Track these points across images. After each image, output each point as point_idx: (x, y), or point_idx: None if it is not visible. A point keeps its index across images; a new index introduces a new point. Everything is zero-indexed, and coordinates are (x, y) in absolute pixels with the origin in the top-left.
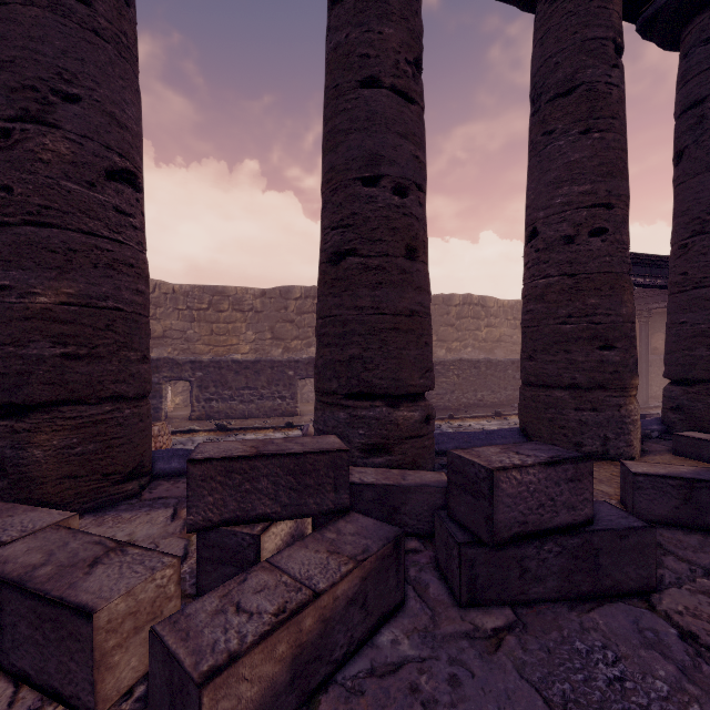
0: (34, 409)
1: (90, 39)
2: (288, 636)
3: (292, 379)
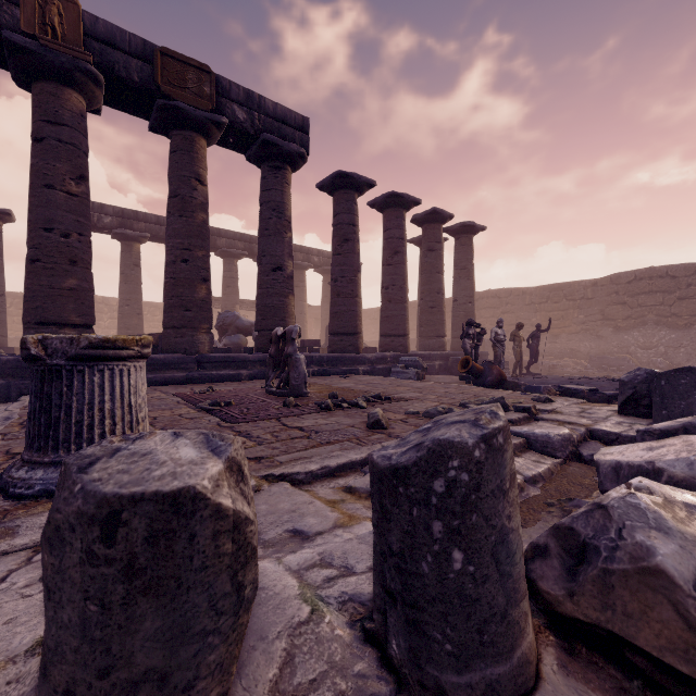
0: None
1: None
2: None
3: None
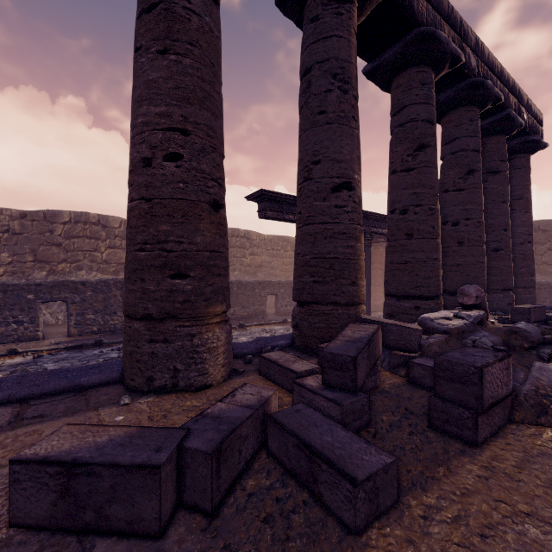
0: None
1: None
2: None
3: (32, 303)
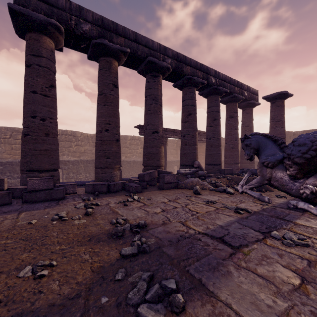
0: None
1: None
2: None
3: None
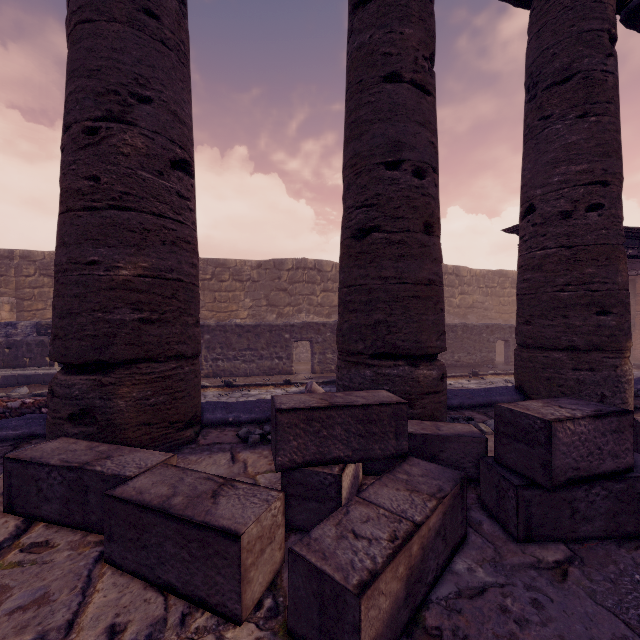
0: (117, 366)
1: (158, 48)
2: (404, 559)
3: (288, 342)
